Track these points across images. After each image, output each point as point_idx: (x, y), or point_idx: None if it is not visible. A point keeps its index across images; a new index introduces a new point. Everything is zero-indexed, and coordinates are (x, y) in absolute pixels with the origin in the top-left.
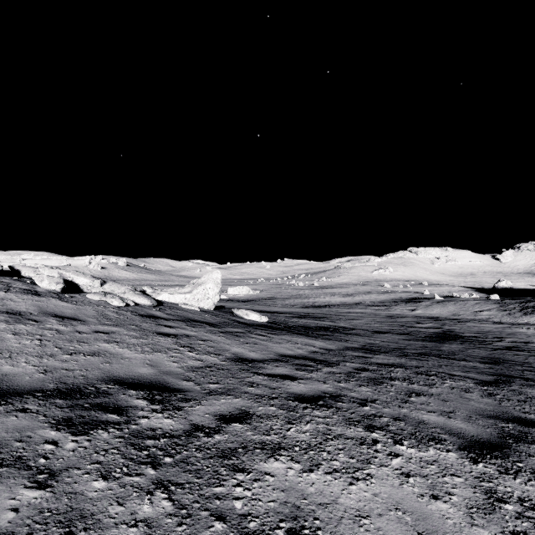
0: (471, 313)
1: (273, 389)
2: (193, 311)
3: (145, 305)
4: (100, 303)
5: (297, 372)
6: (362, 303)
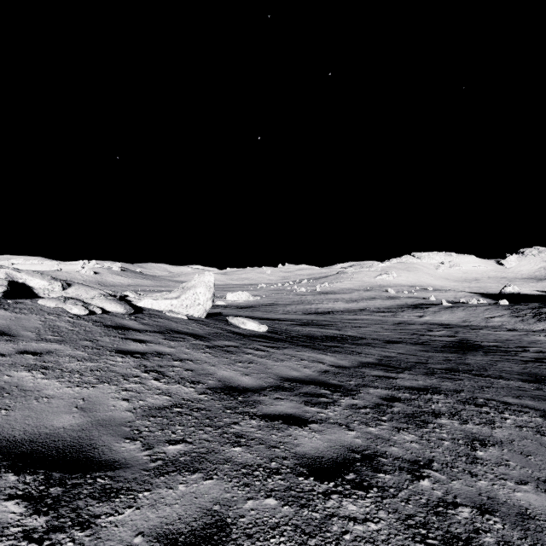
0: (481, 319)
1: (273, 448)
2: (179, 319)
3: (118, 313)
4: (56, 310)
5: (306, 408)
6: (367, 310)
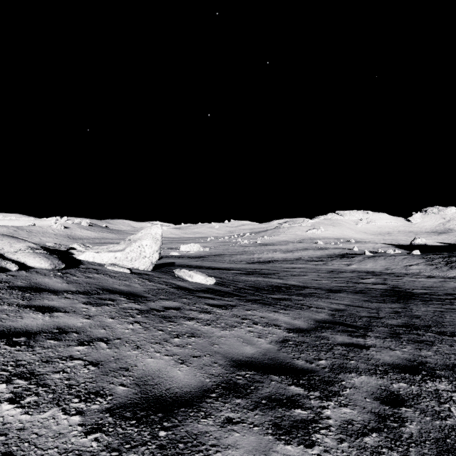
0: (401, 267)
1: None
2: (120, 274)
3: (43, 269)
4: None
5: (279, 451)
6: (301, 259)
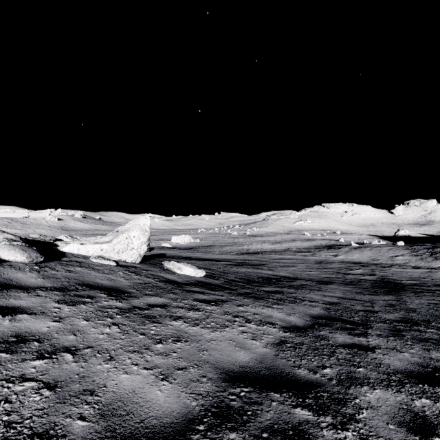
0: (387, 258)
1: None
2: (104, 267)
3: (19, 262)
4: None
5: None
6: (290, 250)
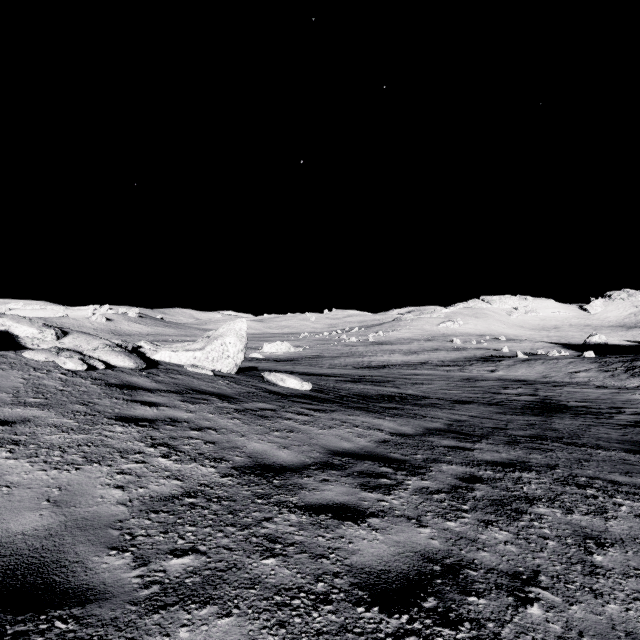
0: (564, 374)
1: (319, 558)
2: (203, 376)
3: (126, 368)
4: (45, 365)
5: (363, 494)
6: (429, 363)
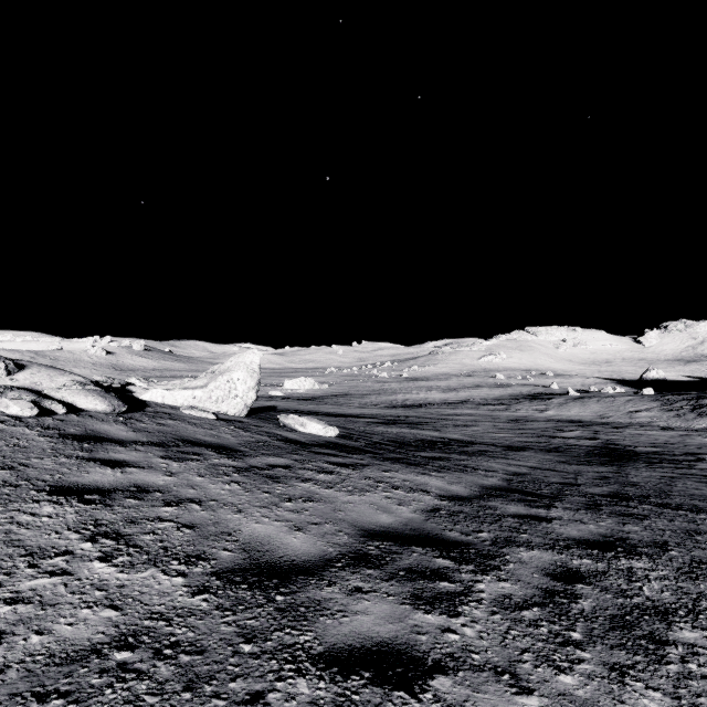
0: (623, 414)
1: None
2: (202, 420)
3: (98, 412)
4: None
5: (417, 618)
6: (470, 401)
